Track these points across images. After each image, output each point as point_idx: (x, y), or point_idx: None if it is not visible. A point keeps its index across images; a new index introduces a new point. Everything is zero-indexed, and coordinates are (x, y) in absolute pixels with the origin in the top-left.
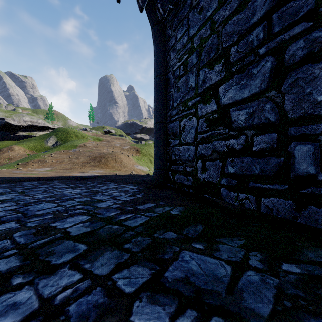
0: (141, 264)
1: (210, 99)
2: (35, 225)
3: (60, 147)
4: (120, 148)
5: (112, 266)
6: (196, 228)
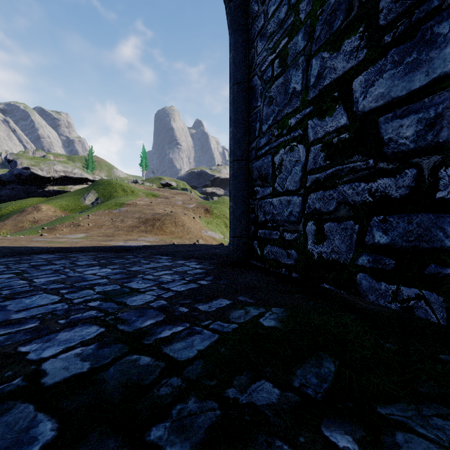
0: None
1: (332, 107)
2: None
3: (100, 205)
4: (183, 207)
5: None
6: (320, 367)
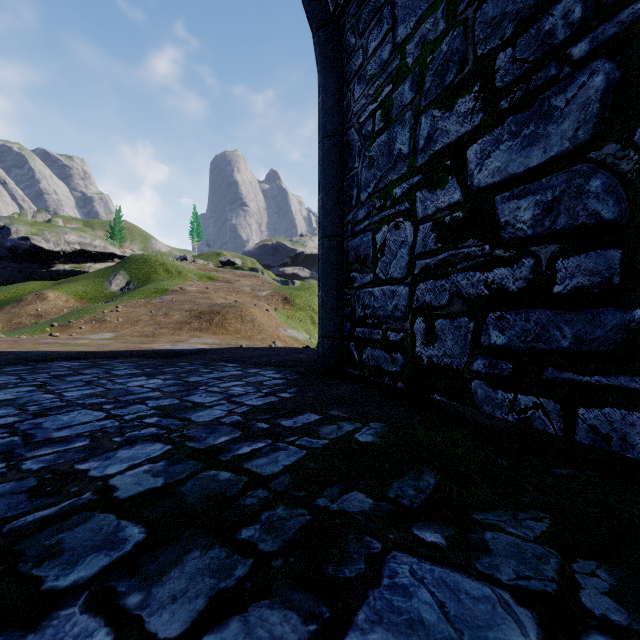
0: (280, 598)
1: (444, 178)
2: (41, 467)
3: (134, 292)
4: (251, 295)
5: (200, 605)
6: (419, 480)
